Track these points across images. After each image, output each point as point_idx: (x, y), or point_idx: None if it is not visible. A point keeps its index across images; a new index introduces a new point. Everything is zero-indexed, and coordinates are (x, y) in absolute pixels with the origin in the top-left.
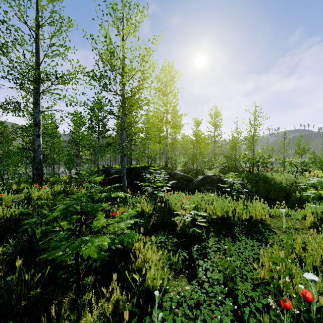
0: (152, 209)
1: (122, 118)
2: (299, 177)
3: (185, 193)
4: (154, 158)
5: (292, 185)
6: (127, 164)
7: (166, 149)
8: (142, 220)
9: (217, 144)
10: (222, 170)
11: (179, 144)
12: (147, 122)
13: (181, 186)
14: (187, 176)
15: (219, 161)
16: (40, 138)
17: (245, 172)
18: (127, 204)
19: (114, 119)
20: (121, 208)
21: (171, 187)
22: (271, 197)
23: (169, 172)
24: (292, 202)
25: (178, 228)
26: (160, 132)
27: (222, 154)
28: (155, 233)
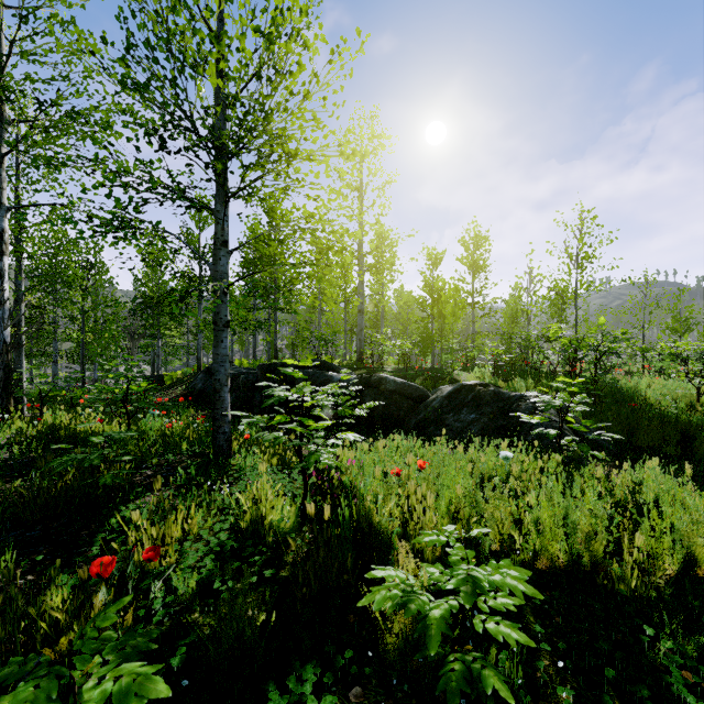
0: (293, 513)
1: (218, 212)
2: (702, 390)
3: (411, 438)
4: (330, 341)
5: (693, 410)
6: (270, 358)
7: (360, 320)
8: (162, 683)
9: (475, 312)
10: (497, 372)
11: (392, 311)
12: (317, 259)
13: (397, 413)
14: (412, 387)
15: (492, 349)
16: (3, 280)
17: (560, 376)
18: (222, 480)
19: (186, 207)
20: (171, 514)
21: (370, 415)
22: (642, 443)
23: (366, 377)
24: (703, 458)
25: (391, 639)
26: (346, 282)
27: (497, 331)
28: (272, 687)
